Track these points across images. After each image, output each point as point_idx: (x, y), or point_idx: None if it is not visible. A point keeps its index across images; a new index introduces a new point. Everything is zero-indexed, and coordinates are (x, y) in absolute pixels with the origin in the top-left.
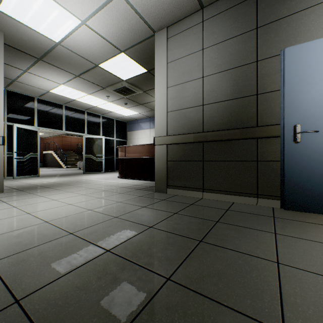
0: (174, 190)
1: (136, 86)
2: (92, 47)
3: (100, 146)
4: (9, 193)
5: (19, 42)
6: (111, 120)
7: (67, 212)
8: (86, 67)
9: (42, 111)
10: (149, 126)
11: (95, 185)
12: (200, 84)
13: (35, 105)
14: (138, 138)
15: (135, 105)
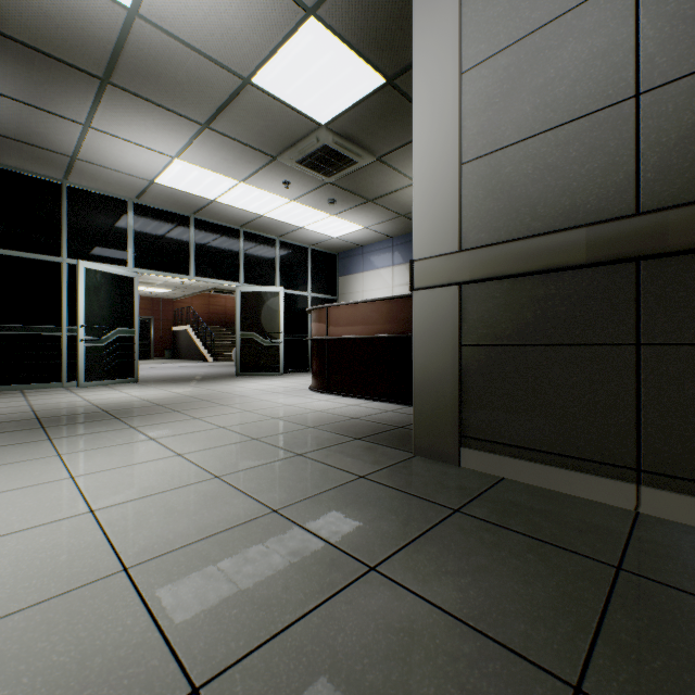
0: (490, 458)
1: (356, 141)
2: (222, 8)
3: (274, 310)
4: (2, 434)
5: (42, 27)
6: (300, 250)
7: (21, 578)
8: (219, 93)
9: (144, 232)
10: (390, 261)
11: (239, 416)
12: (621, 7)
13: (128, 218)
14: (364, 290)
15: (355, 205)
